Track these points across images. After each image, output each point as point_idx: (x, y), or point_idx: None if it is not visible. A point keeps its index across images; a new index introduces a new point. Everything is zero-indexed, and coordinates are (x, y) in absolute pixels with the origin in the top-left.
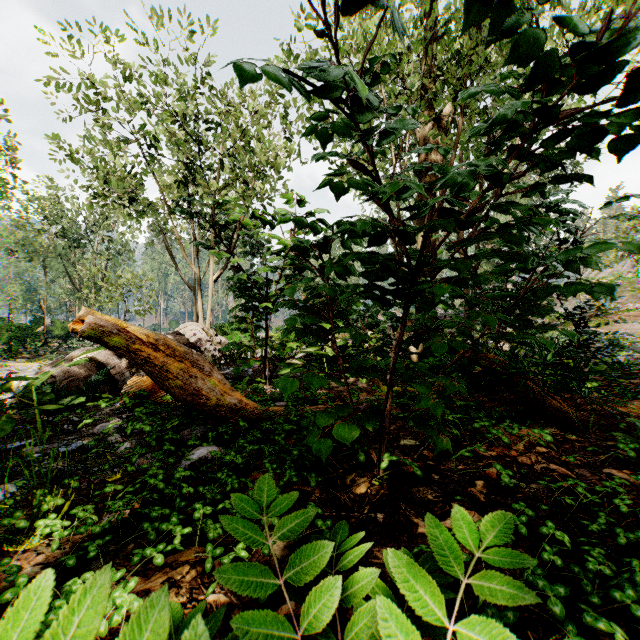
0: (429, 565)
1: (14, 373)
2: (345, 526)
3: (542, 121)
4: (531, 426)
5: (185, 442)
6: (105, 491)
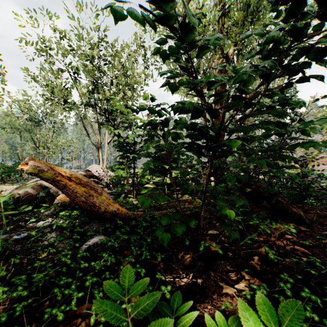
0: (235, 324)
1: (4, 191)
2: (179, 295)
3: (304, 37)
4: (280, 222)
5: (86, 232)
6: (34, 266)
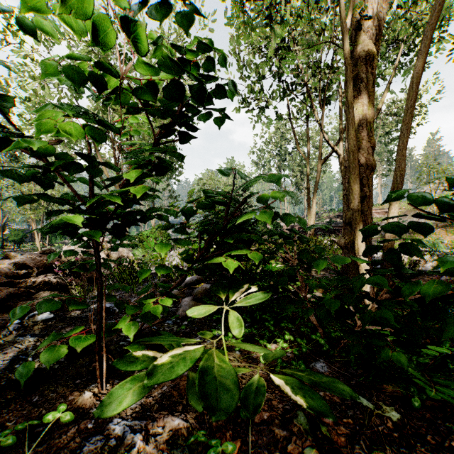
0: None
1: None
2: None
3: None
4: None
5: None
6: None
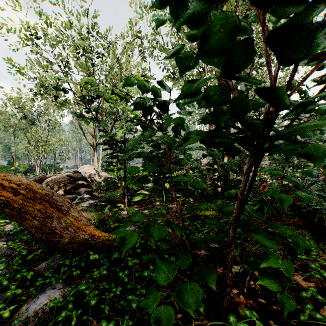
0: None
1: None
2: None
3: None
4: (322, 248)
5: (41, 274)
6: None
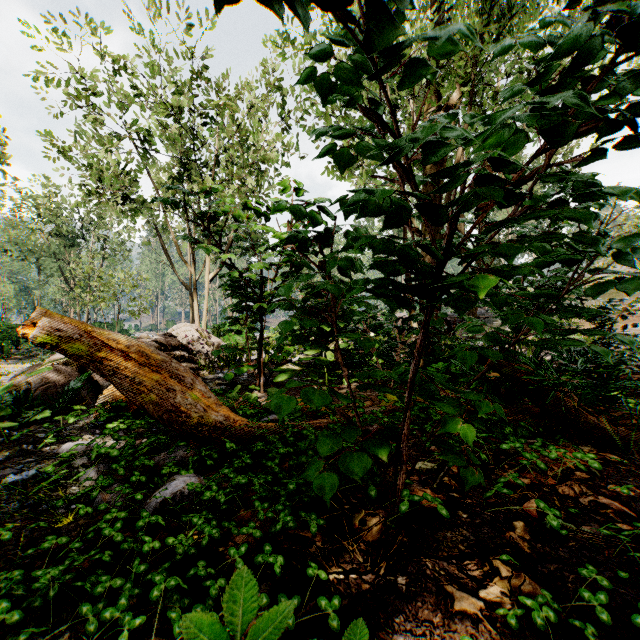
0: None
1: (4, 375)
2: (363, 630)
3: None
4: (562, 444)
5: (161, 468)
6: (42, 548)
